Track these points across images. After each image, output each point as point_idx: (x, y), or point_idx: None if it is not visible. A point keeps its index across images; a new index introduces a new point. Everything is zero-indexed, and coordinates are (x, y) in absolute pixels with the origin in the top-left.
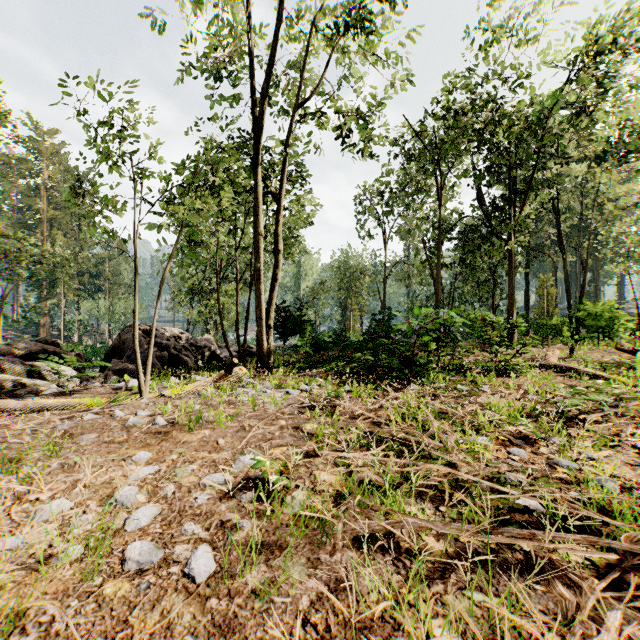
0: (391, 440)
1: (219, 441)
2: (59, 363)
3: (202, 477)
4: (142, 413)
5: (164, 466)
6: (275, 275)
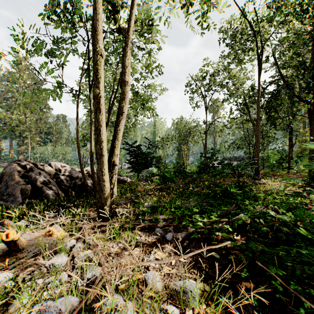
0: None
1: None
2: None
3: None
4: None
5: None
6: (120, 107)
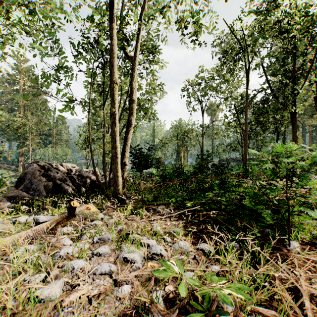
0: None
1: None
2: None
3: None
4: None
5: None
6: (129, 120)
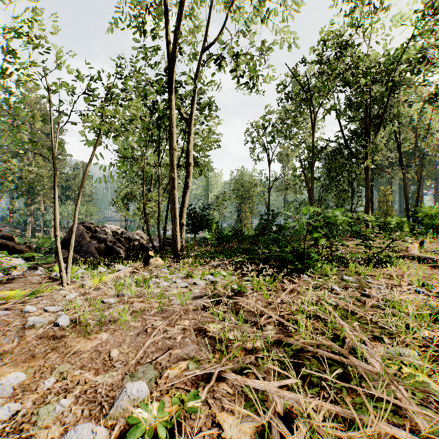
0: (302, 350)
1: (112, 353)
2: (11, 254)
3: (68, 426)
4: (51, 309)
5: (29, 401)
6: (187, 183)
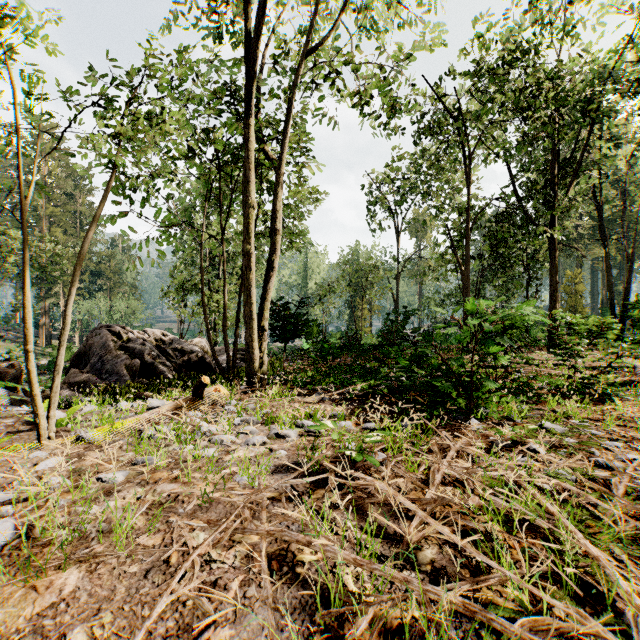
0: None
1: None
2: None
3: None
4: None
5: None
6: (270, 261)
